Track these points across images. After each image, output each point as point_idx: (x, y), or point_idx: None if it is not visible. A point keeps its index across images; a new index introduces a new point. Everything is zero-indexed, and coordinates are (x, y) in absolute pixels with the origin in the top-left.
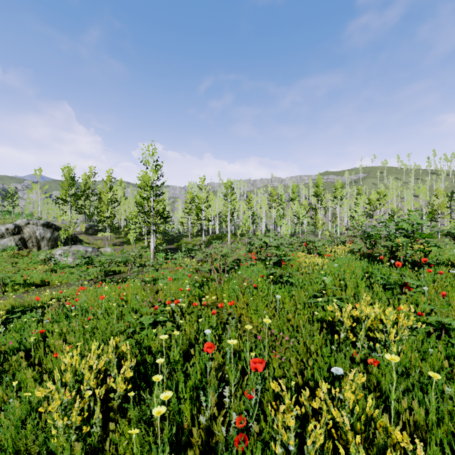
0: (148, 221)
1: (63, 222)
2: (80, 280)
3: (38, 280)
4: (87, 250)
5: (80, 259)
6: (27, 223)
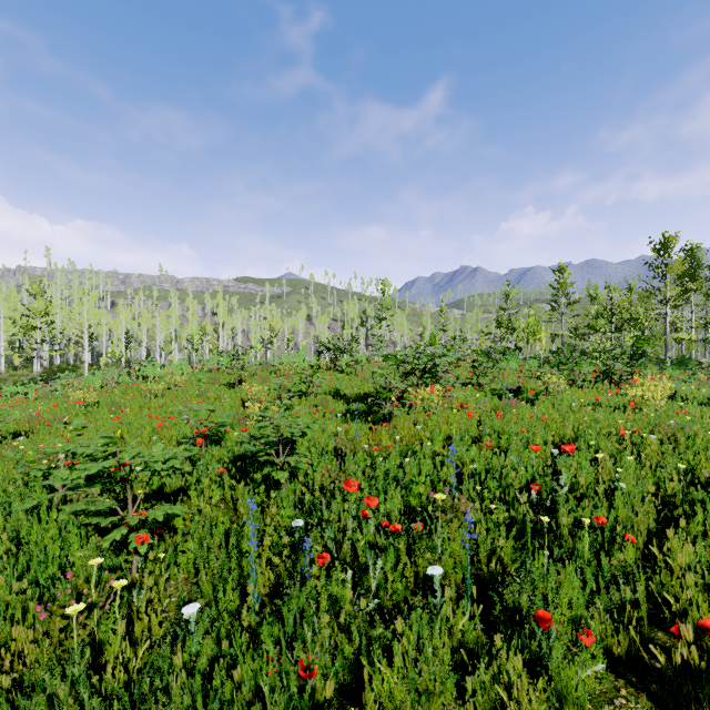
0: None
1: None
2: None
3: None
4: None
5: None
6: None
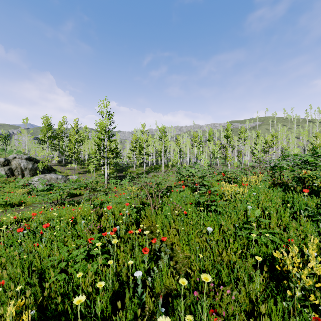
0: (103, 156)
1: (44, 156)
2: (43, 203)
3: (17, 201)
4: (58, 177)
5: (43, 186)
6: (14, 157)
